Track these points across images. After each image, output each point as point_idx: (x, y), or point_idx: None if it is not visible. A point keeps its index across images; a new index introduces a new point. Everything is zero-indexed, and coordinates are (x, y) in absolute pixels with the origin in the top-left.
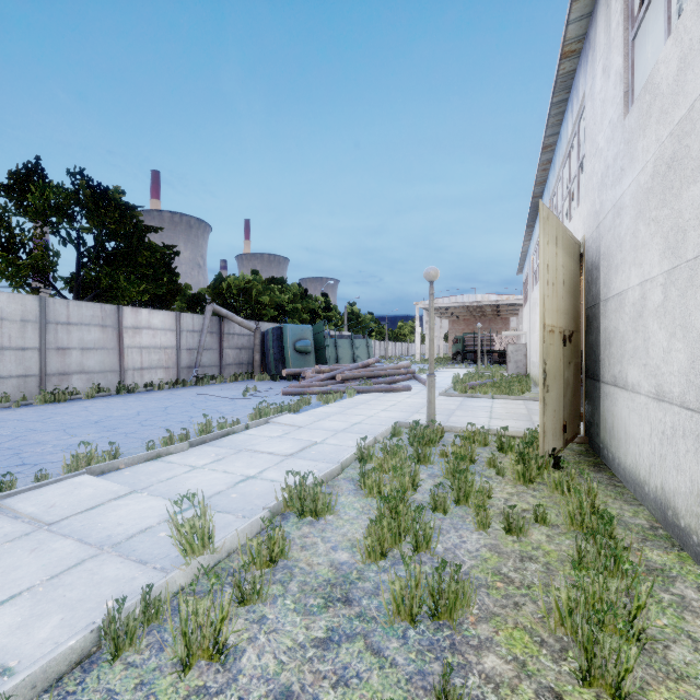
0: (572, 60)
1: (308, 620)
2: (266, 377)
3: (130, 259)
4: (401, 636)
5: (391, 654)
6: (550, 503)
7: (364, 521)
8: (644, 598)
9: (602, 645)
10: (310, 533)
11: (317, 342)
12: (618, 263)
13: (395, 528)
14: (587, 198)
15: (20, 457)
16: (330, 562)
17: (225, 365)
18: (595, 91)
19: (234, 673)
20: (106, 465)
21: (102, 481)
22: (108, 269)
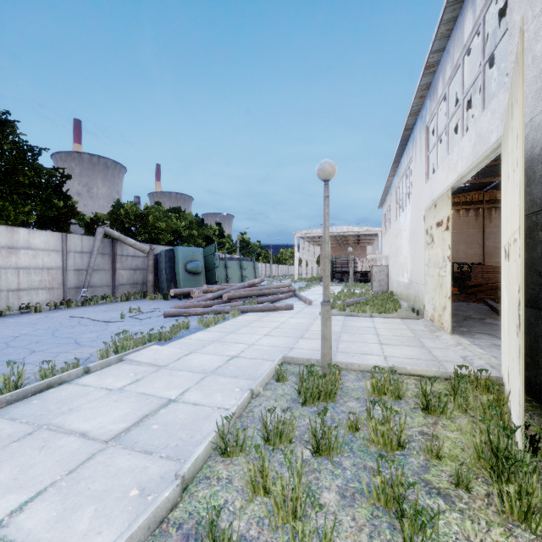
0: None
1: None
2: (158, 296)
3: (15, 180)
4: None
5: None
6: None
7: None
8: None
9: None
10: None
11: (208, 264)
12: None
13: None
14: None
15: None
16: None
17: (118, 285)
18: None
19: None
20: None
21: None
22: None
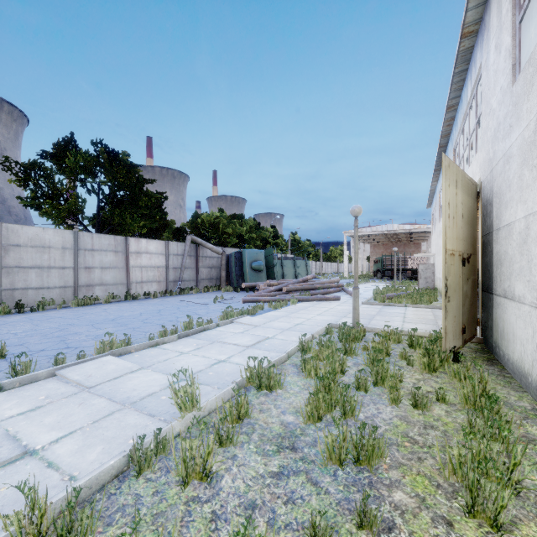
0: (471, 39)
1: (266, 460)
2: (230, 289)
3: (133, 203)
4: (333, 474)
5: (325, 486)
6: (450, 387)
7: (305, 394)
8: (519, 458)
9: (483, 489)
10: (265, 401)
11: (268, 263)
12: (507, 200)
13: (328, 400)
14: (483, 148)
15: (65, 343)
16: (281, 422)
17: (200, 280)
18: (489, 63)
19: (217, 490)
20: (123, 349)
21: (120, 360)
22: (119, 211)
